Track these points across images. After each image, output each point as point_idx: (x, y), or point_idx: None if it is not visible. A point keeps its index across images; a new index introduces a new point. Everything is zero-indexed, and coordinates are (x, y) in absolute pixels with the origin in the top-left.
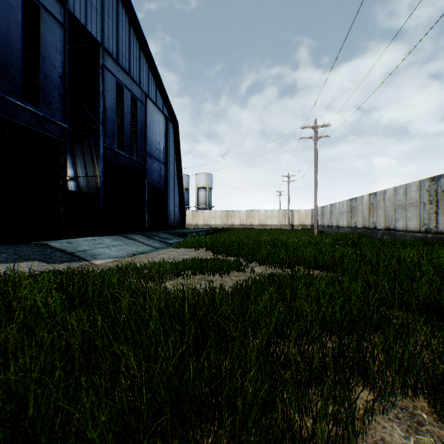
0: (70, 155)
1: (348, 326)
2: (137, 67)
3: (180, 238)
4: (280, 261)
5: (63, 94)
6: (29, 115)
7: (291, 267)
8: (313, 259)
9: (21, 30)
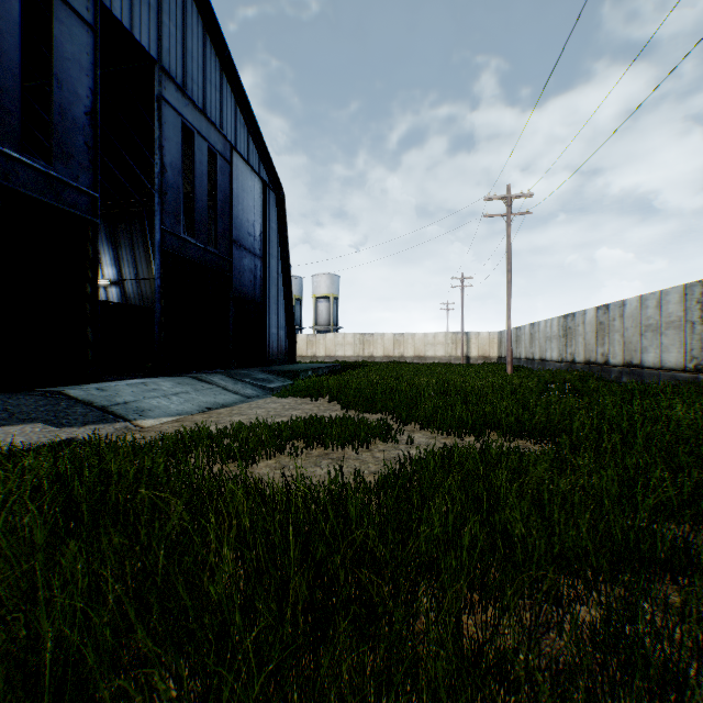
0: (111, 246)
1: (609, 567)
2: (216, 101)
3: (286, 380)
4: (457, 422)
5: (92, 142)
6: (33, 176)
7: (475, 433)
8: (515, 420)
9: (19, 32)
